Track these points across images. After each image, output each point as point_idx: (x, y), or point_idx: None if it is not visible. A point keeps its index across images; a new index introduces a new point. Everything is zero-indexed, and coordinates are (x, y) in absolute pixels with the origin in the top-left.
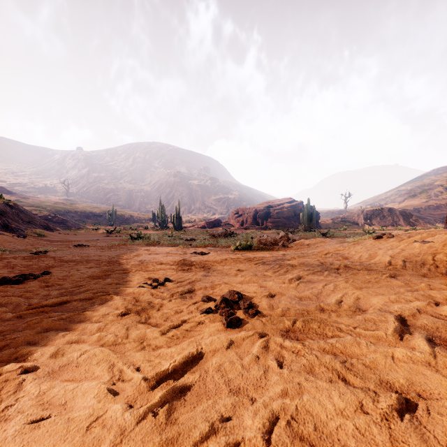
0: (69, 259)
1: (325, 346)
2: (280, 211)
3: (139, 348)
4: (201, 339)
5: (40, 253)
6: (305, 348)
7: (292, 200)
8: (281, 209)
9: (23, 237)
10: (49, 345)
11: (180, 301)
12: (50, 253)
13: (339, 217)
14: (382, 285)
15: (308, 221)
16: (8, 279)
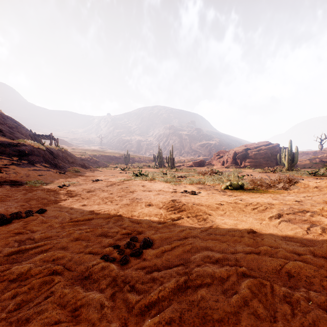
0: (78, 193)
1: None
2: (257, 152)
3: None
4: None
5: (63, 186)
6: None
7: (269, 143)
8: (258, 151)
9: (63, 172)
10: None
11: None
12: (71, 186)
13: (316, 157)
14: None
15: (290, 161)
16: (0, 217)
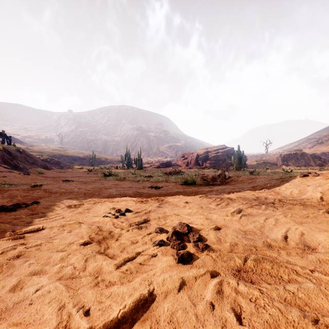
0: (56, 191)
1: (286, 295)
2: (216, 155)
3: (93, 284)
4: (153, 275)
5: (36, 186)
6: (264, 297)
7: (226, 146)
8: (216, 153)
9: (27, 174)
10: (14, 275)
11: (136, 231)
12: (44, 186)
13: (261, 159)
14: (322, 220)
15: (238, 163)
16: (5, 207)
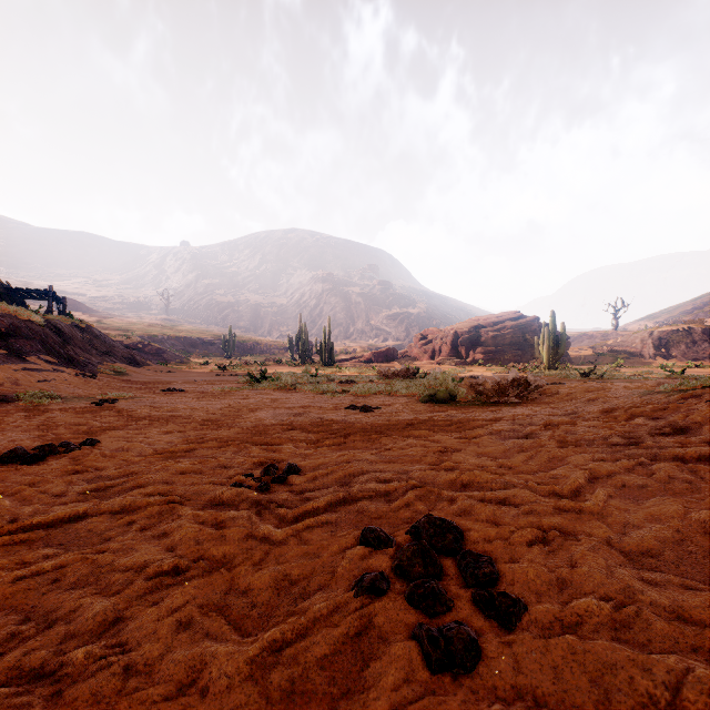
0: (143, 414)
1: None
2: (498, 334)
3: None
4: None
5: (105, 403)
6: None
7: (520, 314)
8: (499, 330)
9: (91, 375)
10: None
11: (312, 534)
12: (121, 402)
13: (605, 344)
14: None
15: (552, 351)
16: (20, 452)
